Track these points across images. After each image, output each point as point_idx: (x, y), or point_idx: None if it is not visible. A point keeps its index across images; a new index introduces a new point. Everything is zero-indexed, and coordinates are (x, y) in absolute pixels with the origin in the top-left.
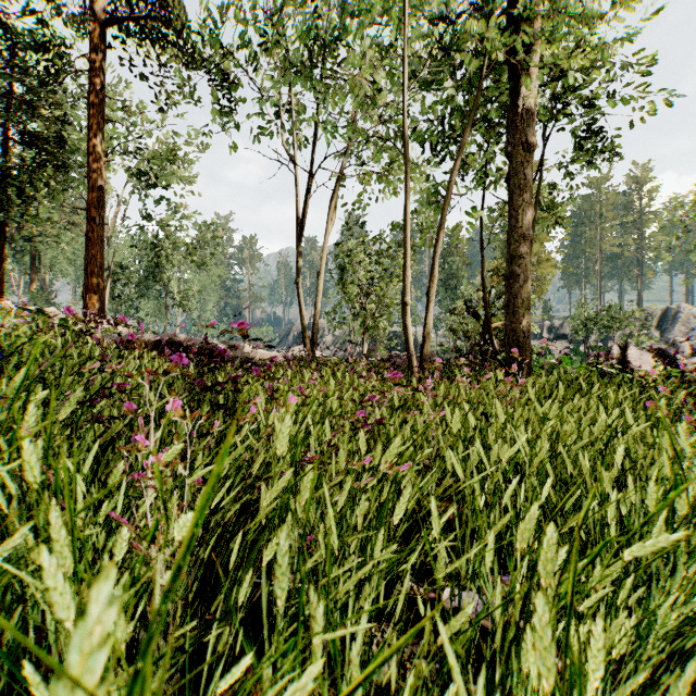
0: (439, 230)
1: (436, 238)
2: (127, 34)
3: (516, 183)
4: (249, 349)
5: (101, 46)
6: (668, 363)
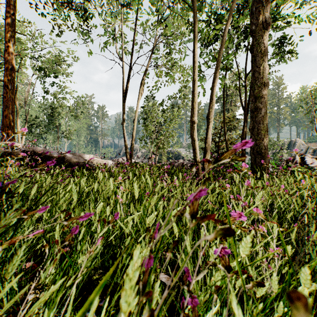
0: (216, 70)
1: (214, 76)
2: None
3: (259, 49)
4: (89, 158)
5: None
6: None
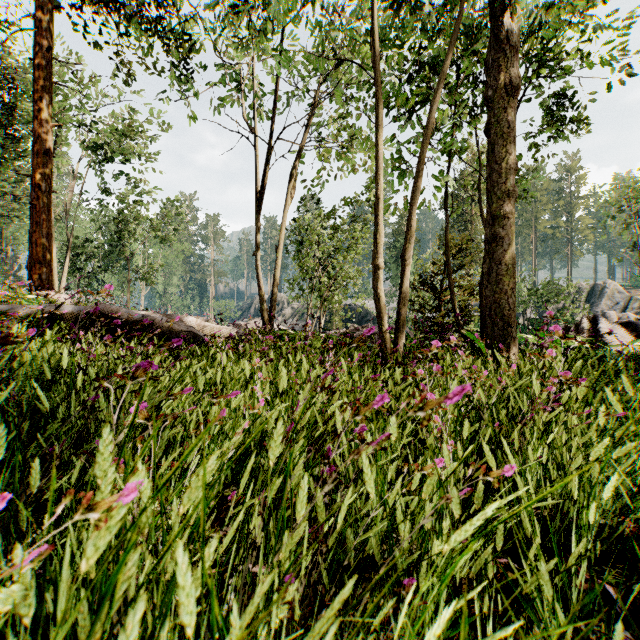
0: (418, 177)
1: (414, 188)
2: None
3: (499, 132)
4: (196, 323)
5: (48, 5)
6: None
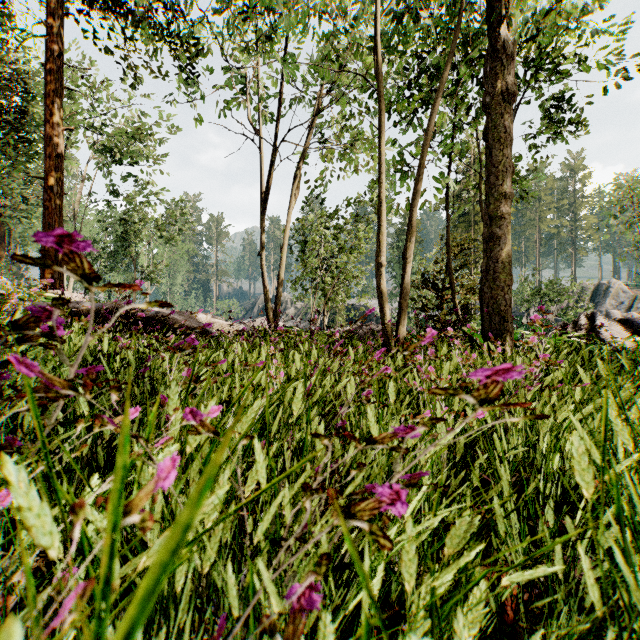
0: (418, 181)
1: (414, 191)
2: (89, 5)
3: (496, 136)
4: (206, 319)
5: (60, 12)
6: (637, 334)
